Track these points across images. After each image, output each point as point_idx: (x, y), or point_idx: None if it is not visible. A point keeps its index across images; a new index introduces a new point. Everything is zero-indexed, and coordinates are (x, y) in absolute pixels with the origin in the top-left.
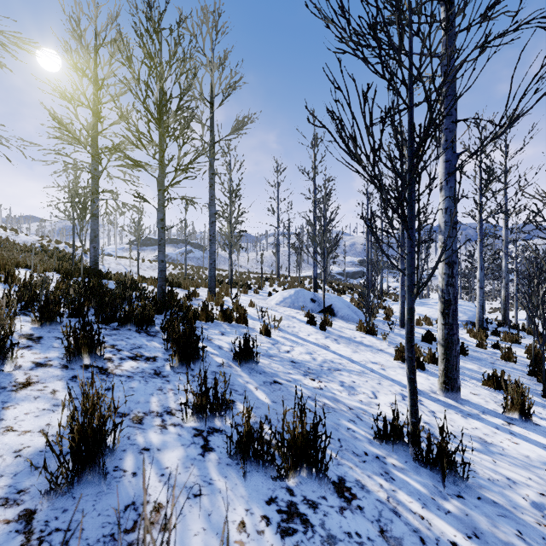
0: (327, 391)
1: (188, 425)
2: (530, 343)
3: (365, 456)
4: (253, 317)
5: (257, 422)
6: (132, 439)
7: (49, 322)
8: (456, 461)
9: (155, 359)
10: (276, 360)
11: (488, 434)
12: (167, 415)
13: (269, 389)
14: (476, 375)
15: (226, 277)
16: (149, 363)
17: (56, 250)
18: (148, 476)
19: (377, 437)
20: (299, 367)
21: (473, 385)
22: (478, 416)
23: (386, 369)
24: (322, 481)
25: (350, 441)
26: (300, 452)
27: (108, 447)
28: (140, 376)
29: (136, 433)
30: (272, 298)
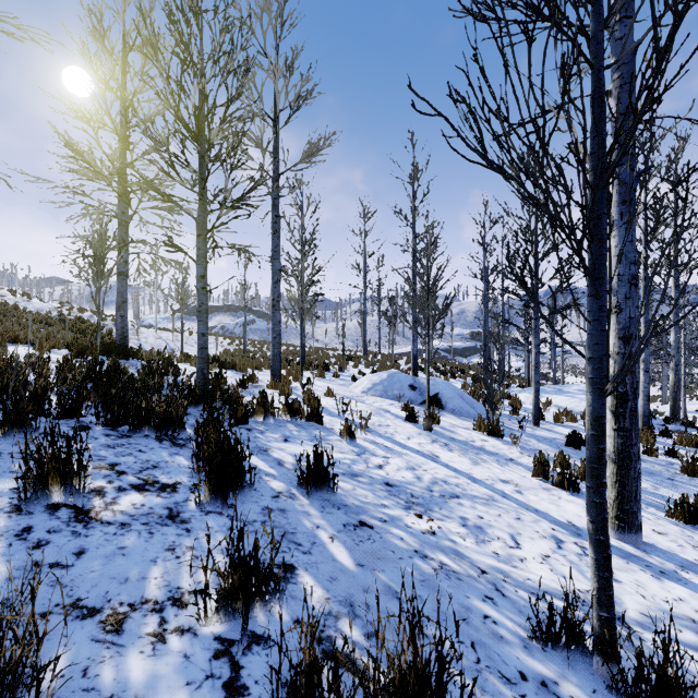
0: (442, 537)
1: (208, 629)
2: None
3: (523, 683)
4: (331, 412)
5: (331, 613)
6: (91, 676)
7: (18, 429)
8: None
9: (175, 488)
10: (364, 482)
11: None
12: (172, 608)
13: (352, 539)
14: (653, 500)
15: (297, 355)
16: (164, 495)
17: (79, 320)
18: None
19: (537, 636)
20: (397, 493)
21: (654, 516)
22: (676, 575)
23: (524, 492)
24: None
25: (491, 646)
26: None
27: None
28: (142, 523)
29: (104, 659)
30: (357, 383)
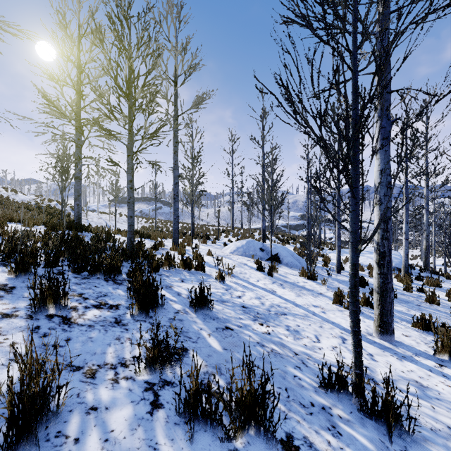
0: (274, 335)
1: (141, 378)
2: (449, 287)
3: (312, 408)
4: (210, 265)
5: (208, 372)
6: (81, 397)
7: (24, 273)
8: (402, 415)
9: (118, 307)
10: (229, 305)
11: (423, 377)
12: (121, 368)
13: (221, 335)
14: (405, 317)
15: (189, 229)
16: (112, 311)
17: (48, 207)
18: (90, 442)
19: (322, 385)
20: (249, 312)
21: (404, 326)
22: (411, 358)
23: (326, 312)
24: (270, 442)
25: (296, 390)
26: (248, 411)
27: (51, 411)
28: (101, 325)
29: (87, 390)
30: (227, 247)
